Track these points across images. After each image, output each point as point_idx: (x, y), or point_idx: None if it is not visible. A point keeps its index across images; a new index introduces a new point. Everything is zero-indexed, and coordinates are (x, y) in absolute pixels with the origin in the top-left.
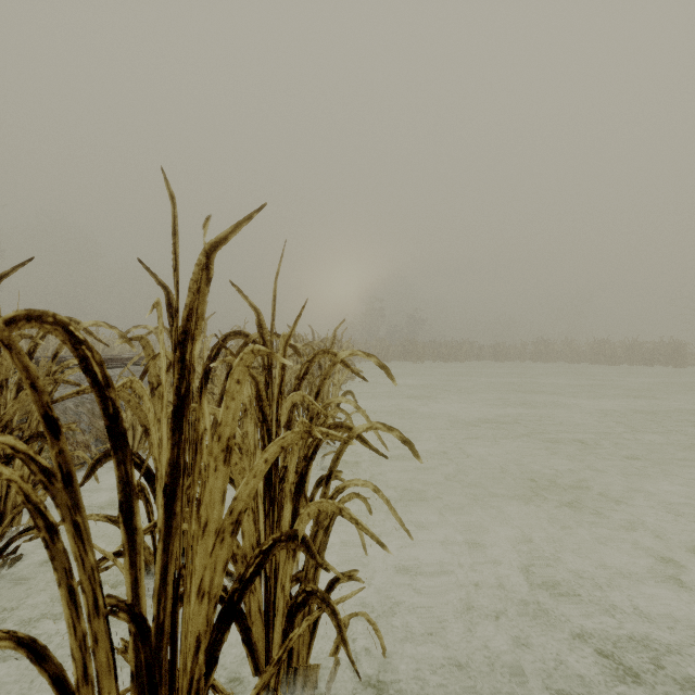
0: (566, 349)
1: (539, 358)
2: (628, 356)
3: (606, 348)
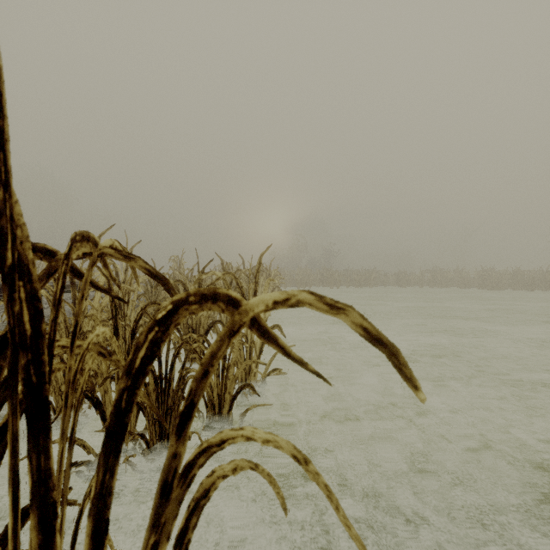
0: (458, 276)
1: (435, 284)
2: (512, 282)
3: (493, 275)
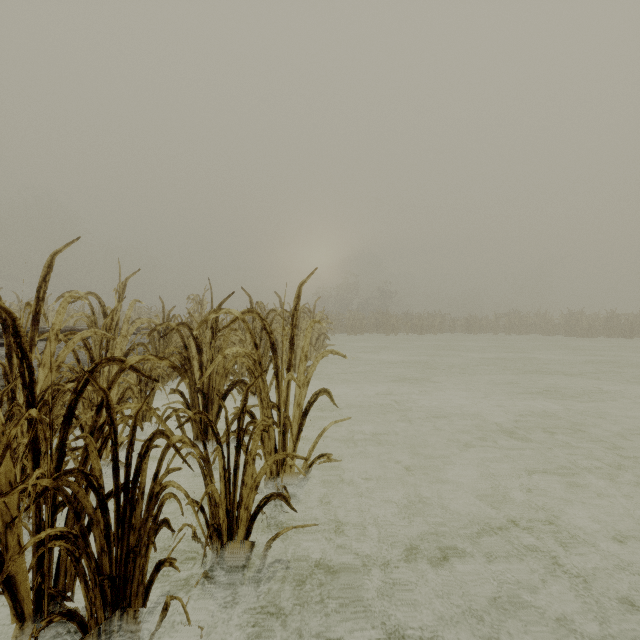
0: (540, 321)
1: (512, 331)
2: (606, 328)
3: (583, 320)
